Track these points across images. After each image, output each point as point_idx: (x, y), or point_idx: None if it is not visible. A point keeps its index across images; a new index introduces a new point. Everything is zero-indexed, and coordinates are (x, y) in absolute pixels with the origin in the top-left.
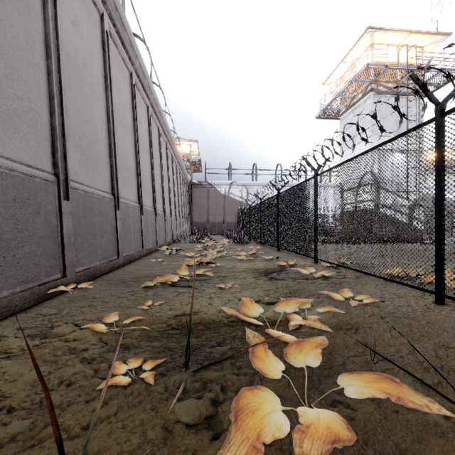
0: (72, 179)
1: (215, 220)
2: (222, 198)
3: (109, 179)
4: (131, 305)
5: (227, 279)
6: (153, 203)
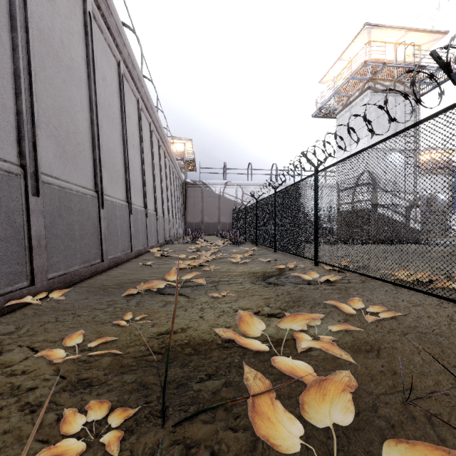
0: (44, 172)
1: (210, 221)
2: (217, 198)
3: (91, 174)
4: (108, 319)
5: (221, 285)
6: (143, 202)
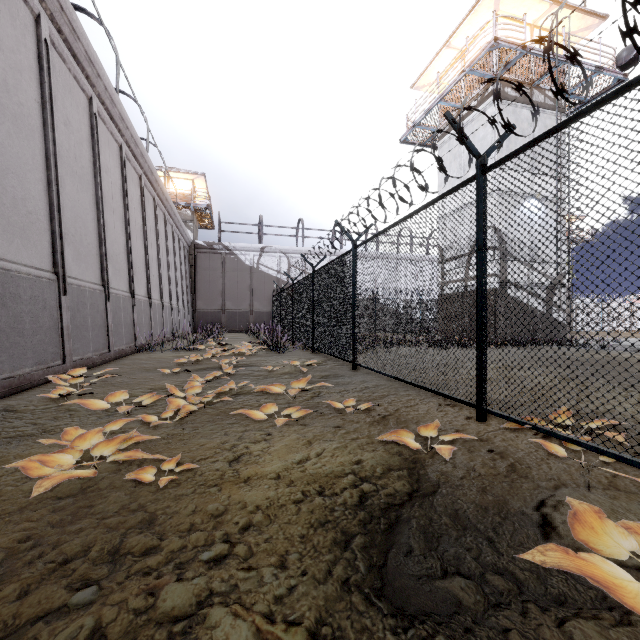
0: None
1: (236, 308)
2: (248, 272)
3: None
4: None
5: None
6: (52, 260)
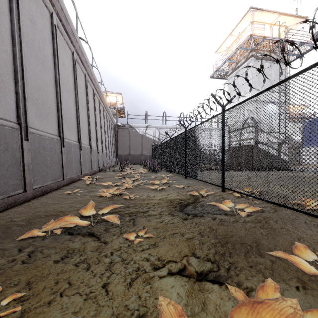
0: None
1: (135, 153)
2: (141, 137)
3: (12, 107)
4: None
5: (139, 218)
6: (77, 138)
